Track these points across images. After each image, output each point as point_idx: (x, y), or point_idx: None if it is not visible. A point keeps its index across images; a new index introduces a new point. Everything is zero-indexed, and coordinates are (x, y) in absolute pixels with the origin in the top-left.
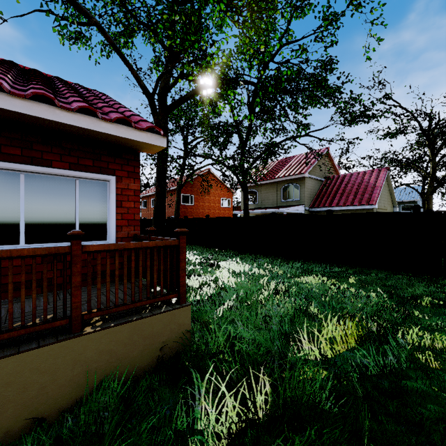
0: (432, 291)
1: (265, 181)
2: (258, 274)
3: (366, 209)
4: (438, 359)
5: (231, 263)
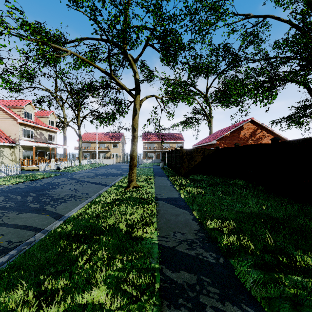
0: None
1: None
2: None
3: None
4: None
5: None
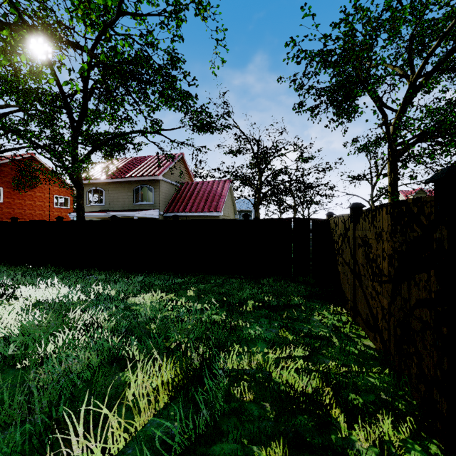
0: (255, 293)
1: (113, 179)
2: (75, 302)
3: (214, 216)
4: (252, 386)
5: (40, 289)
